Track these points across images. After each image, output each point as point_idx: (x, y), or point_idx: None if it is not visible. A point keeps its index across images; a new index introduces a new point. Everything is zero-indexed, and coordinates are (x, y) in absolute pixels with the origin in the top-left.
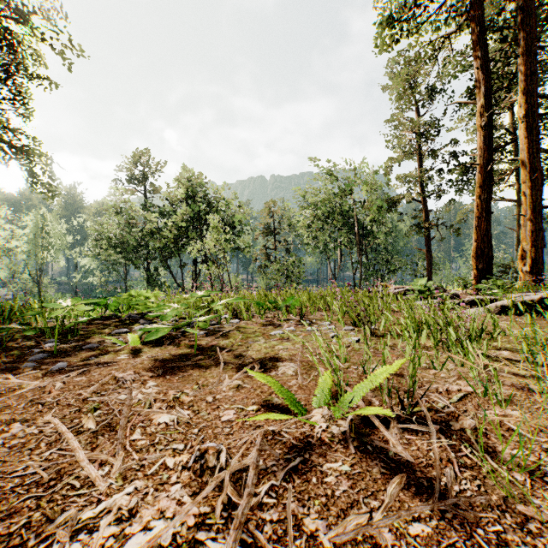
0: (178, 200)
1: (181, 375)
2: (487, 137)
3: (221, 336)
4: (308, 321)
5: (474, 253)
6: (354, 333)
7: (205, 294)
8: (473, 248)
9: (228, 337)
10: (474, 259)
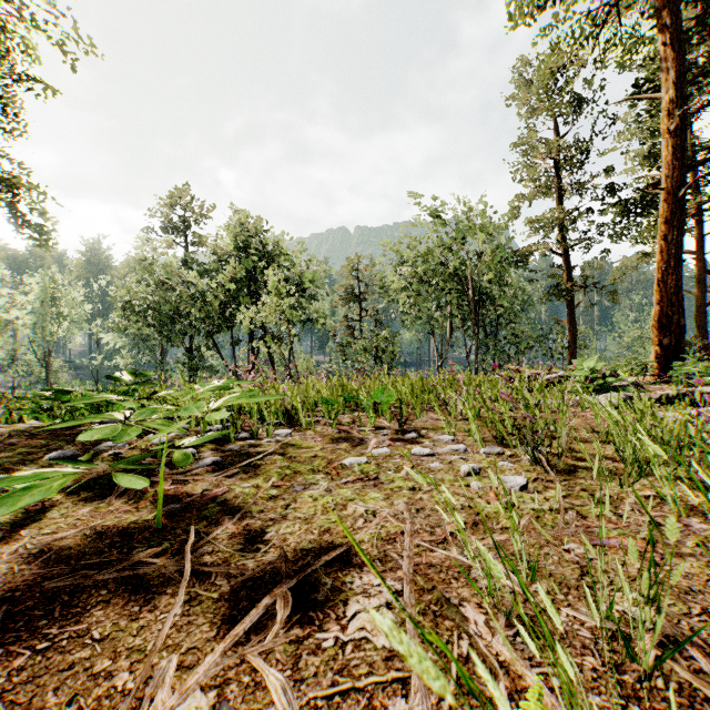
0: (228, 254)
1: (49, 641)
2: (676, 147)
3: (243, 468)
4: (414, 433)
5: (656, 322)
6: (507, 463)
7: (222, 384)
8: (654, 314)
9: (256, 473)
10: (656, 330)
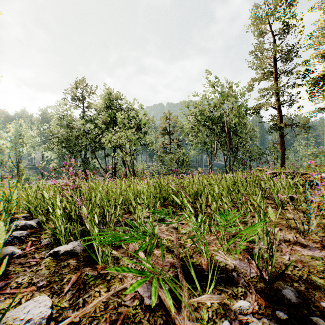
0: (102, 110)
1: None
2: None
3: None
4: None
5: None
6: None
7: None
8: None
9: None
10: None
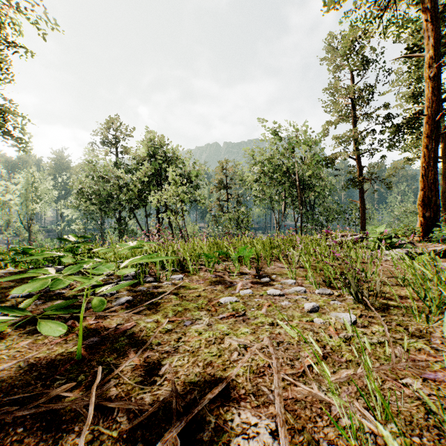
0: (143, 159)
1: None
2: (434, 88)
3: (148, 306)
4: (267, 278)
5: (420, 202)
6: (337, 302)
7: (134, 245)
8: (419, 197)
9: (157, 309)
10: (420, 207)
